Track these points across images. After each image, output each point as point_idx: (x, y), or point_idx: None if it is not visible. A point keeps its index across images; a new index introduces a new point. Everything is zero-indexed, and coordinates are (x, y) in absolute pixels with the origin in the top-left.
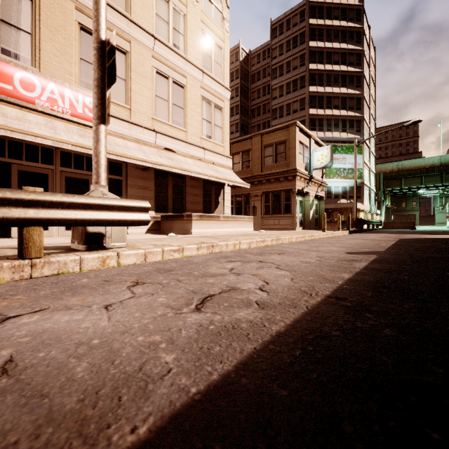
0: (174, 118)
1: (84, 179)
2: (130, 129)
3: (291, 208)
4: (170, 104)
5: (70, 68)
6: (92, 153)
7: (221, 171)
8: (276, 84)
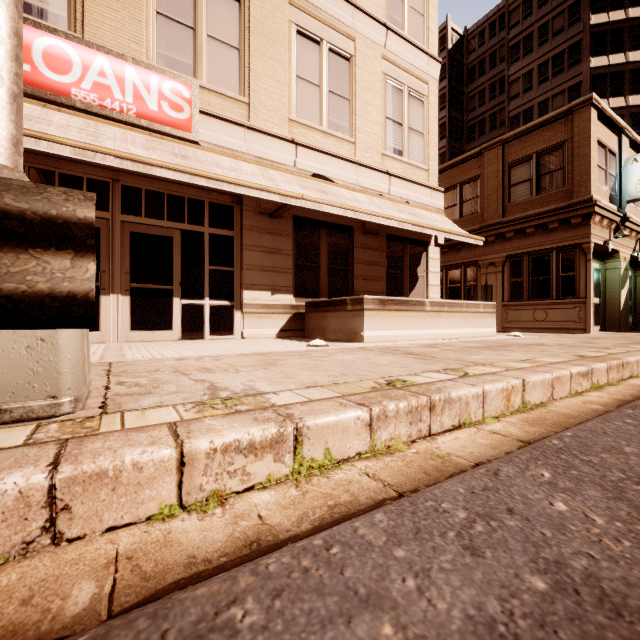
0: (331, 118)
1: (164, 236)
2: (246, 140)
3: (578, 286)
4: (323, 93)
5: (138, 31)
6: (156, 173)
7: (422, 215)
8: (518, 71)
